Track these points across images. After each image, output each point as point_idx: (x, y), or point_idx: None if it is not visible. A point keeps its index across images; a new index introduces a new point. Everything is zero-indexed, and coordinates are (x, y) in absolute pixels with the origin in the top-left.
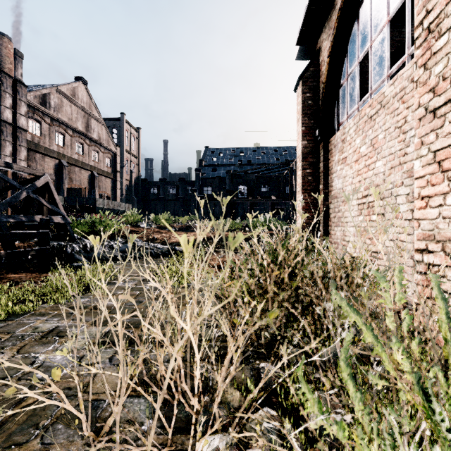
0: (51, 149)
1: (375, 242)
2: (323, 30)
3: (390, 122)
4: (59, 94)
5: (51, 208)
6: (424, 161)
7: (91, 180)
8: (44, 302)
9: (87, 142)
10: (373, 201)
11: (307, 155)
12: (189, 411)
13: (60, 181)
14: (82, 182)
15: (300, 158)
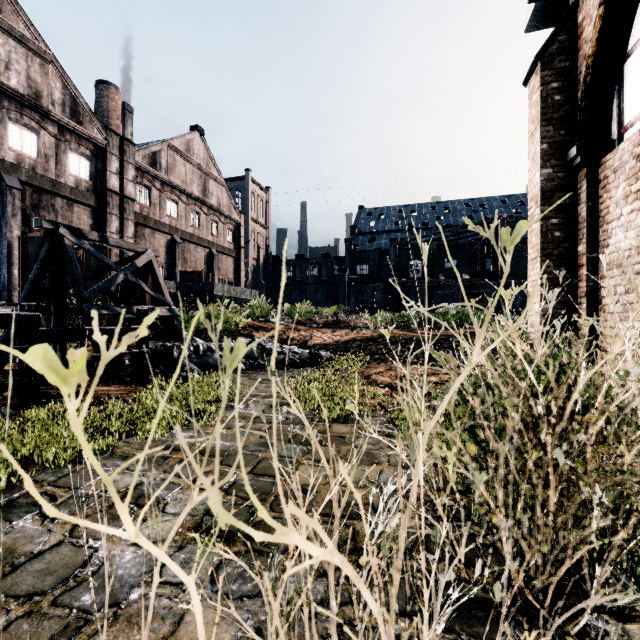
0: (162, 221)
1: None
2: None
3: None
4: (171, 151)
5: (155, 295)
6: None
7: (209, 260)
8: (131, 434)
9: (204, 211)
10: None
11: (552, 193)
12: None
13: (172, 263)
14: (198, 264)
15: (538, 199)
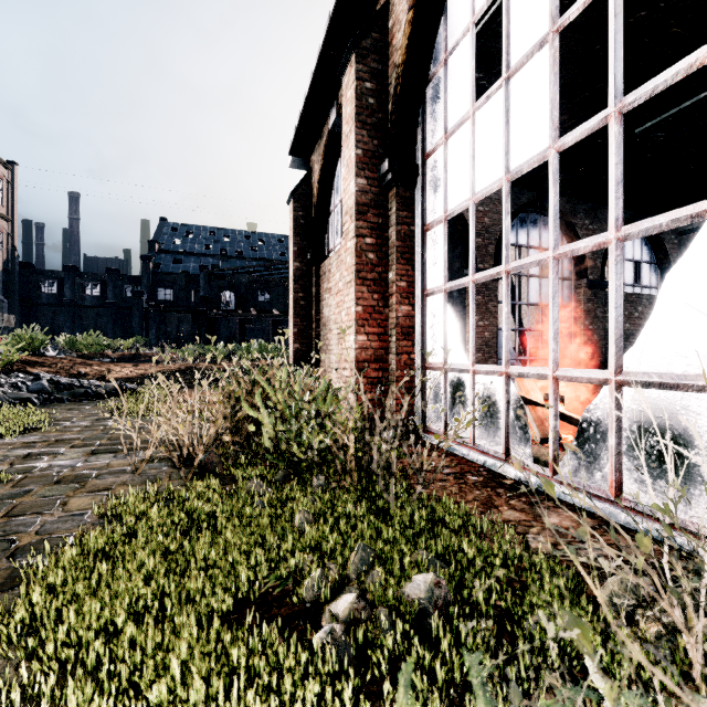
0: None
1: None
2: (315, 151)
3: None
4: None
5: None
6: (345, 312)
7: None
8: None
9: None
10: None
11: (300, 278)
12: (193, 454)
13: None
14: None
15: (293, 280)
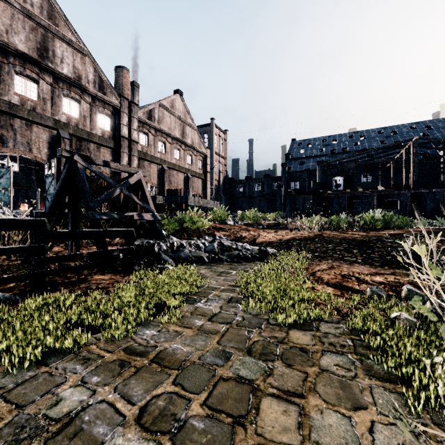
0: (155, 156)
1: None
2: None
3: None
4: (161, 108)
5: (142, 205)
6: None
7: (186, 182)
8: (103, 328)
9: (182, 148)
10: None
11: None
12: None
13: (162, 184)
14: (179, 184)
15: None
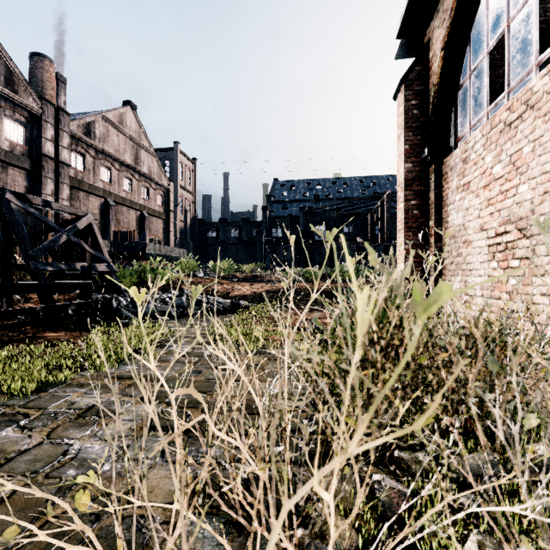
0: (96, 186)
1: (516, 298)
2: (435, 15)
3: (543, 128)
4: (105, 122)
5: (95, 254)
6: None
7: (140, 222)
8: (83, 369)
9: (135, 177)
10: (514, 240)
11: (412, 182)
12: None
13: (106, 223)
14: (131, 224)
15: (402, 186)
